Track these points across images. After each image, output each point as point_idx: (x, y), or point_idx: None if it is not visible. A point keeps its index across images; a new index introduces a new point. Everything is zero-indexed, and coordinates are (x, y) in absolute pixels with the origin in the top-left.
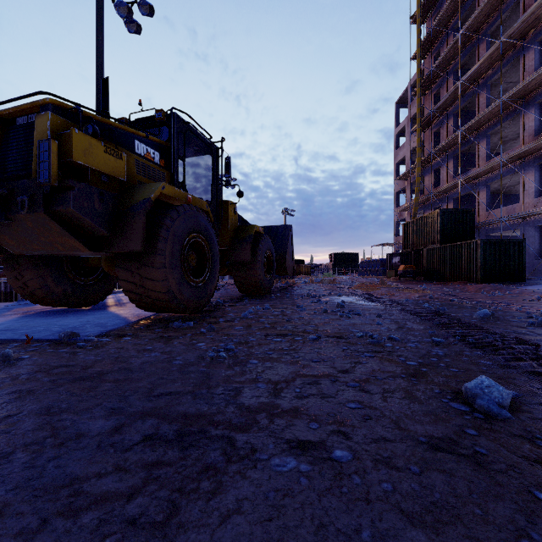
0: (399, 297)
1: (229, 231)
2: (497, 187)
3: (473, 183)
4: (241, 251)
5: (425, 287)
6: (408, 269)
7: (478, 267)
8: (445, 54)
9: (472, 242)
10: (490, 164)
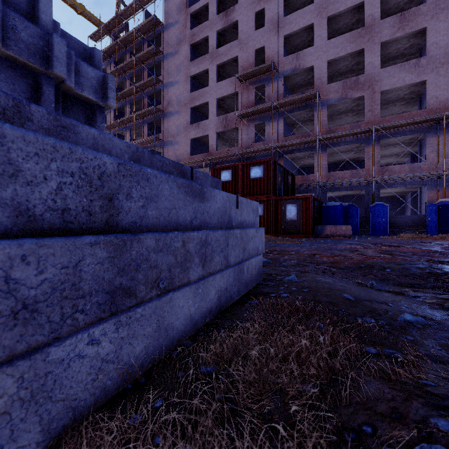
0: None
1: None
2: None
3: None
4: None
5: None
6: None
7: None
8: None
9: None
10: None
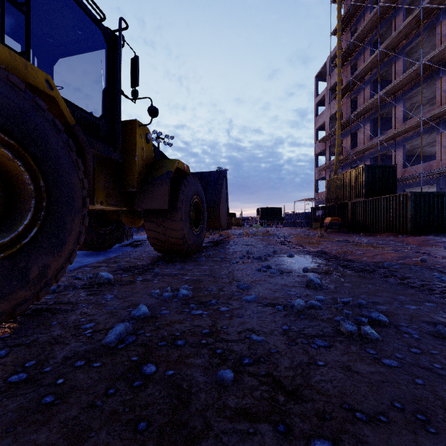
0: (369, 258)
1: (136, 165)
2: (408, 148)
3: (390, 143)
4: (155, 195)
5: (369, 240)
6: (334, 221)
7: (409, 219)
8: (364, 27)
9: (401, 195)
10: (410, 123)
